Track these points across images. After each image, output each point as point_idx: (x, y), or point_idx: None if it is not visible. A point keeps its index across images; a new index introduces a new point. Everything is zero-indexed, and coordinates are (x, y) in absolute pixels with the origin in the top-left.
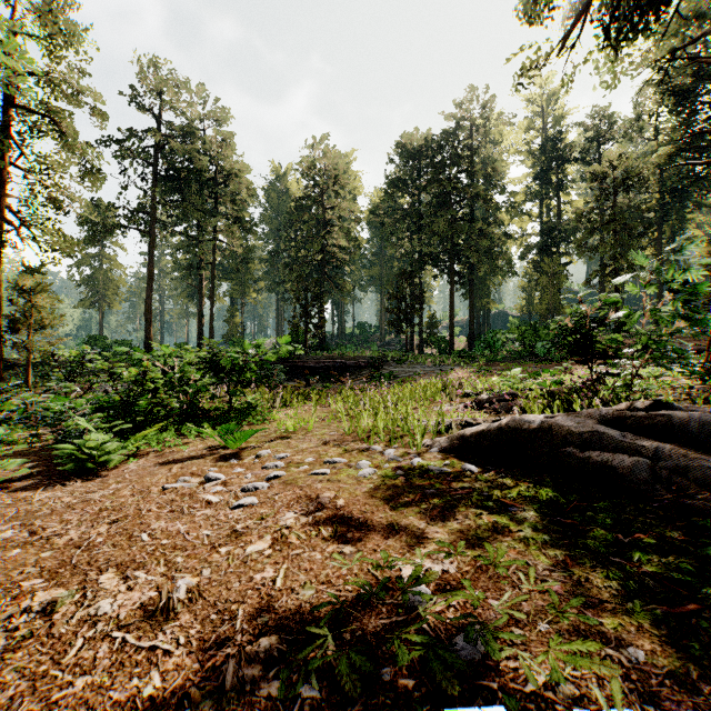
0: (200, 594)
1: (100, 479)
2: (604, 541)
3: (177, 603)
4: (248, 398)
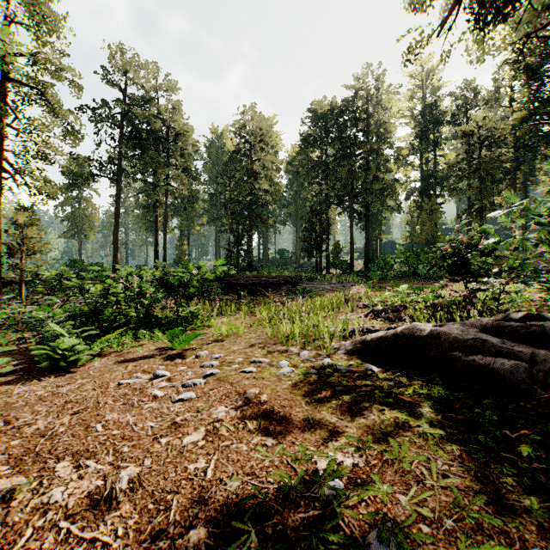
0: (140, 484)
1: (69, 375)
2: (494, 437)
3: (119, 493)
4: (191, 308)
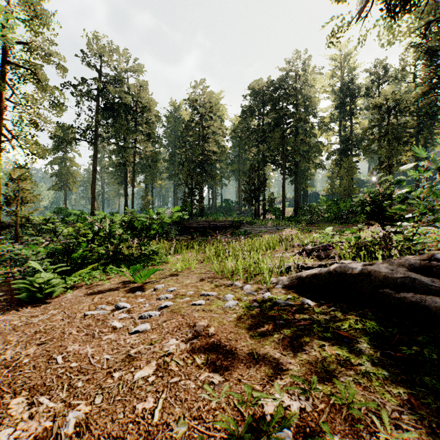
0: (87, 427)
1: (44, 305)
2: (438, 378)
3: (64, 438)
4: (152, 247)
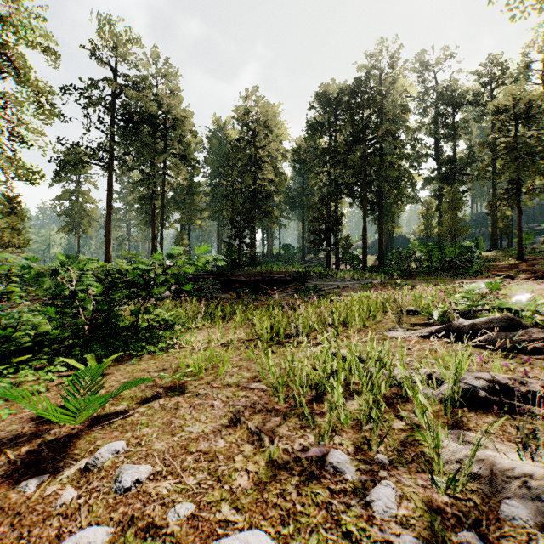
0: None
1: None
2: None
3: None
4: (165, 315)
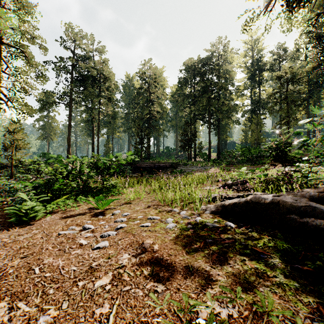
0: None
1: (29, 226)
2: None
3: None
4: (112, 182)
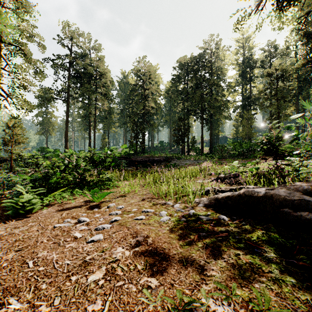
0: None
1: (25, 219)
2: None
3: None
4: (108, 175)
